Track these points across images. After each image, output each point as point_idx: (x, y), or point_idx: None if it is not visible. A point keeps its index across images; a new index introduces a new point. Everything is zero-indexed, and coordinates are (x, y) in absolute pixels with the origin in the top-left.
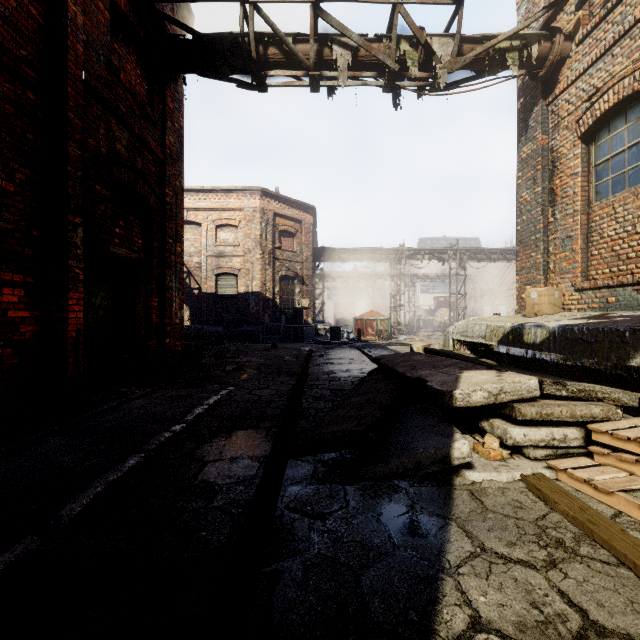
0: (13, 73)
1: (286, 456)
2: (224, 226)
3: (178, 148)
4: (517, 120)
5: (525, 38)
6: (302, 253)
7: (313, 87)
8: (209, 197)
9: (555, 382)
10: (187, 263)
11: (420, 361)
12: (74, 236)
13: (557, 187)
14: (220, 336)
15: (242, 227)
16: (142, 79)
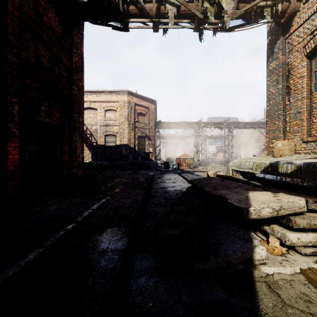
0: None
1: (136, 252)
2: (109, 110)
3: (80, 64)
4: (267, 49)
5: (274, 0)
6: (149, 124)
7: (155, 28)
8: (101, 95)
9: (315, 201)
10: (90, 129)
11: (218, 183)
12: (12, 109)
13: (291, 84)
14: (107, 167)
15: (118, 111)
16: (58, 24)
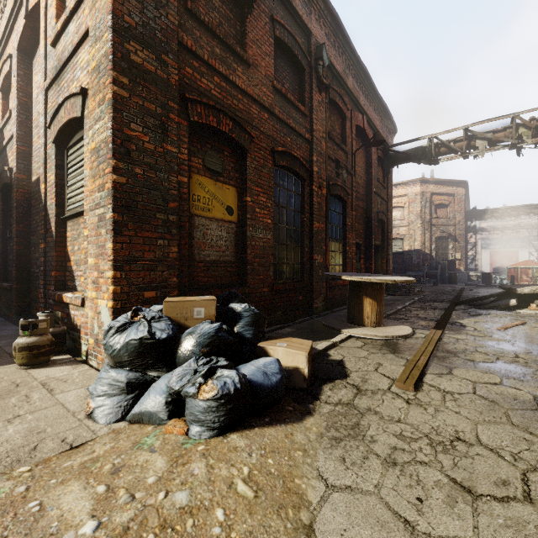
0: (362, 200)
1: (455, 304)
2: (393, 208)
3: (391, 192)
4: None
5: None
6: (454, 218)
7: (464, 158)
8: None
9: None
10: None
11: (521, 285)
12: (373, 242)
13: None
14: None
15: (406, 207)
16: (381, 173)
